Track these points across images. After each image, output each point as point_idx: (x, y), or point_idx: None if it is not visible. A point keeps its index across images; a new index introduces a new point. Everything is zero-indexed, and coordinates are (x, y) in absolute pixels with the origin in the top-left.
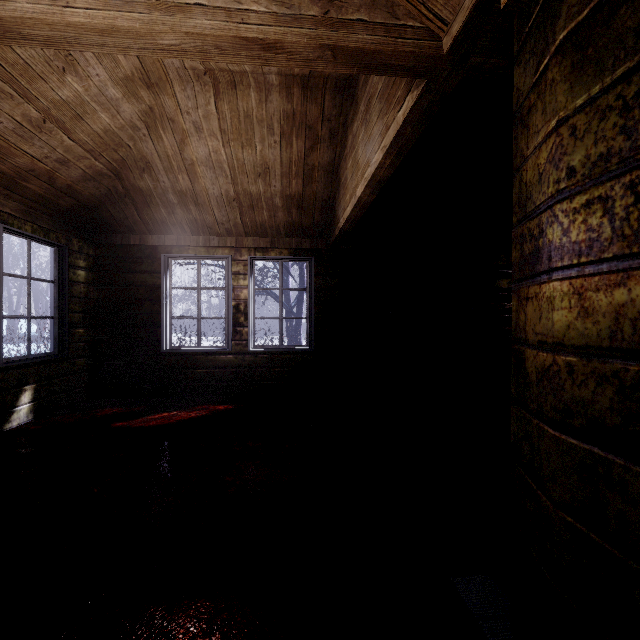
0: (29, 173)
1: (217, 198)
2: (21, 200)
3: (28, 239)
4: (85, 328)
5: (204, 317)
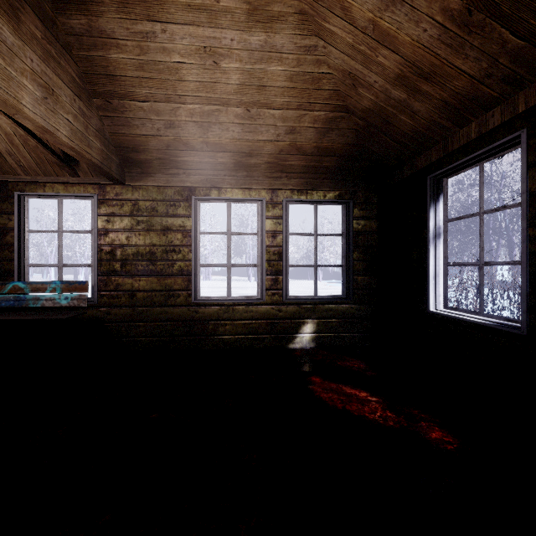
0: (282, 154)
1: (442, 40)
2: (299, 176)
3: (315, 204)
4: (372, 276)
5: (488, 262)
